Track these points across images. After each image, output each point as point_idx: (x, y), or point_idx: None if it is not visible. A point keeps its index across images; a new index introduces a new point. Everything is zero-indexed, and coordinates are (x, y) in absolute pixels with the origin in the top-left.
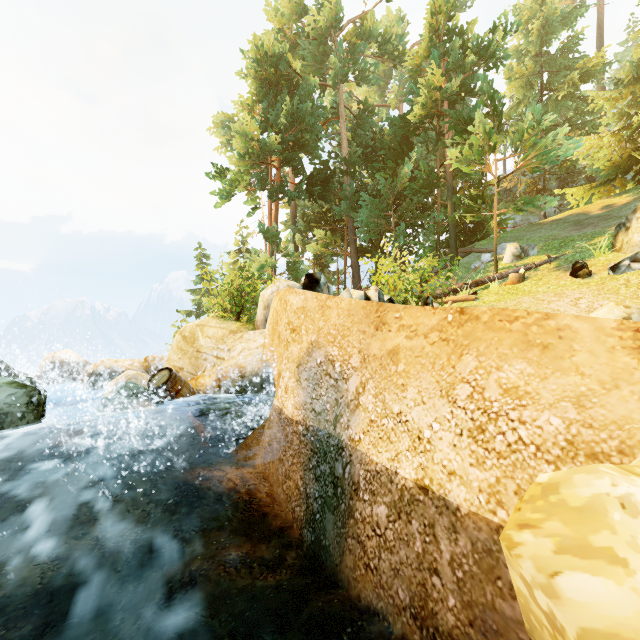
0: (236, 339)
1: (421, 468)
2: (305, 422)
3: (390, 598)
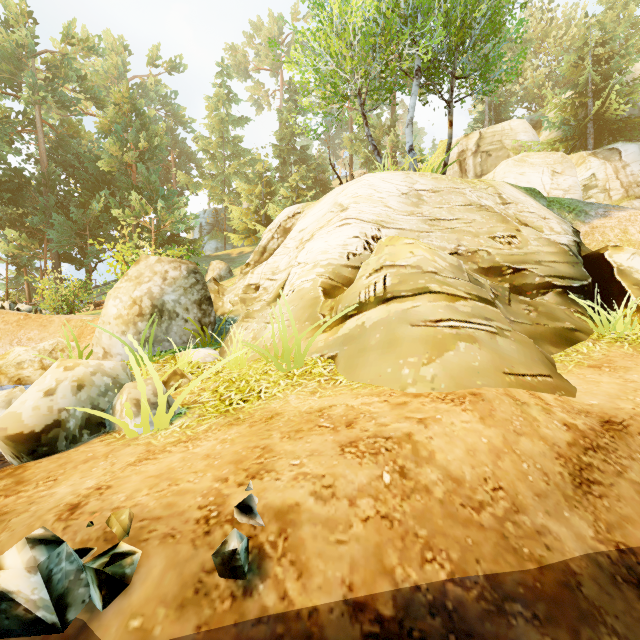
0: None
1: None
2: None
3: None
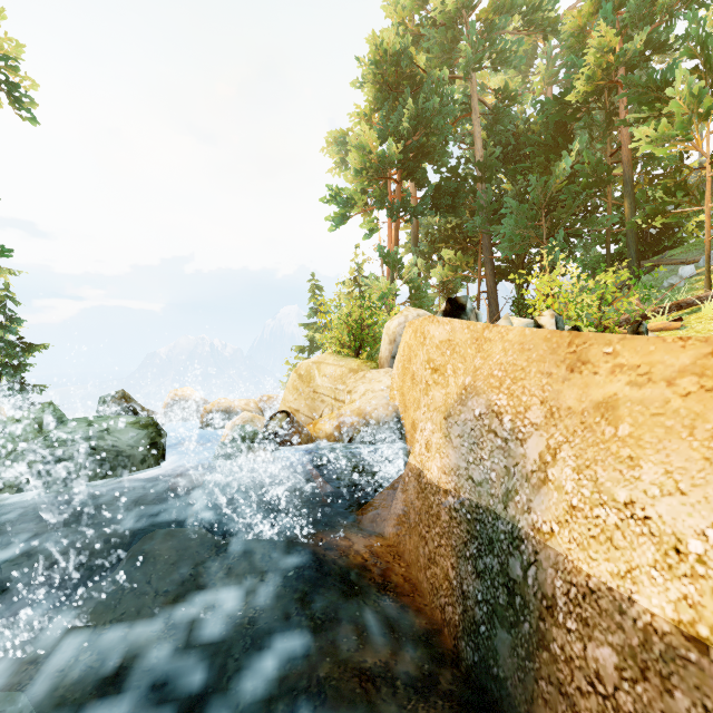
0: (357, 379)
1: (687, 604)
2: (458, 493)
3: None
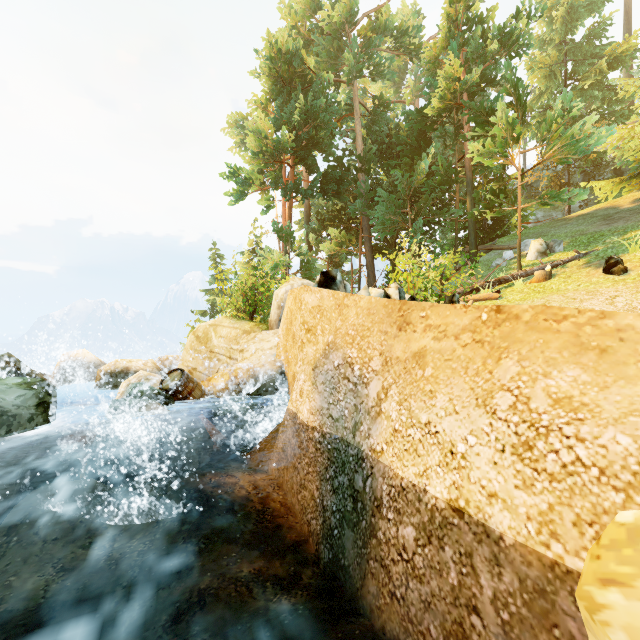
0: (249, 339)
1: (455, 487)
2: (321, 429)
3: (420, 635)
